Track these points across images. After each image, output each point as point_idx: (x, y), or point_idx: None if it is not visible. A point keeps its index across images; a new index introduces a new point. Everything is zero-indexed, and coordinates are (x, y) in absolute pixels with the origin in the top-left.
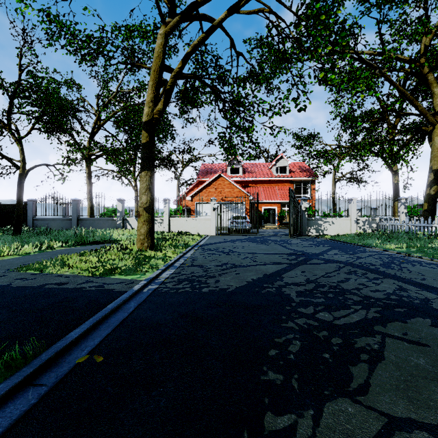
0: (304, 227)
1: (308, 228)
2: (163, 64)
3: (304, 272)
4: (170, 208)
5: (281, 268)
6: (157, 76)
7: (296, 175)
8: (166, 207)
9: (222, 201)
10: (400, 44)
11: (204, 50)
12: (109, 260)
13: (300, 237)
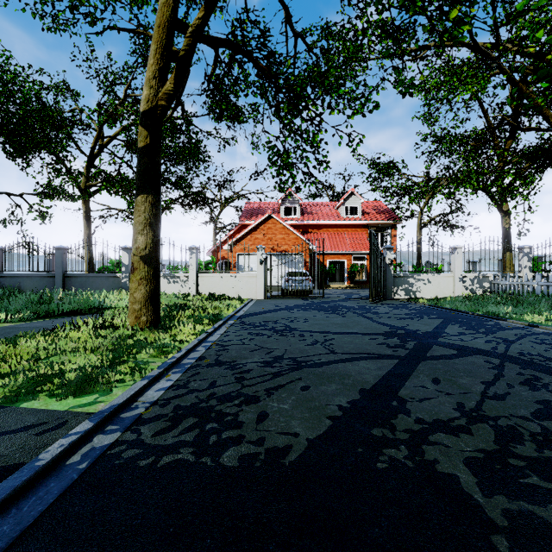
0: (388, 287)
1: (395, 289)
2: (174, 17)
3: (439, 383)
4: (200, 260)
5: (388, 370)
6: (164, 36)
7: (372, 217)
8: (193, 259)
9: (273, 251)
10: (539, 15)
11: (246, 20)
12: (57, 353)
13: (385, 301)
